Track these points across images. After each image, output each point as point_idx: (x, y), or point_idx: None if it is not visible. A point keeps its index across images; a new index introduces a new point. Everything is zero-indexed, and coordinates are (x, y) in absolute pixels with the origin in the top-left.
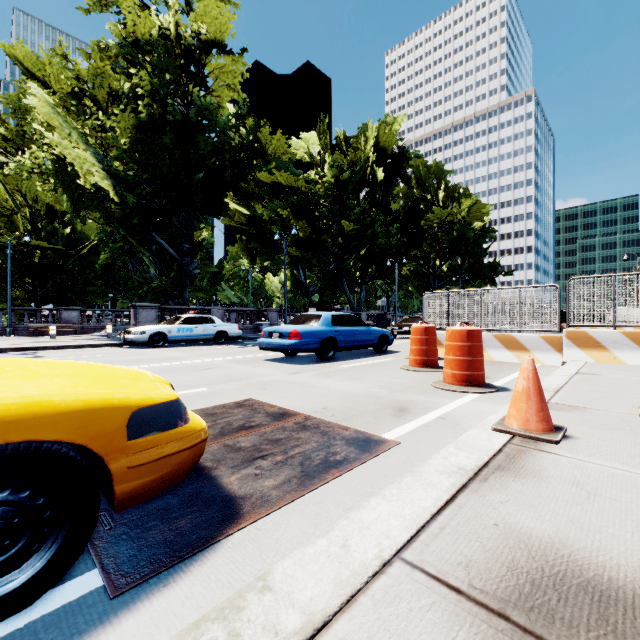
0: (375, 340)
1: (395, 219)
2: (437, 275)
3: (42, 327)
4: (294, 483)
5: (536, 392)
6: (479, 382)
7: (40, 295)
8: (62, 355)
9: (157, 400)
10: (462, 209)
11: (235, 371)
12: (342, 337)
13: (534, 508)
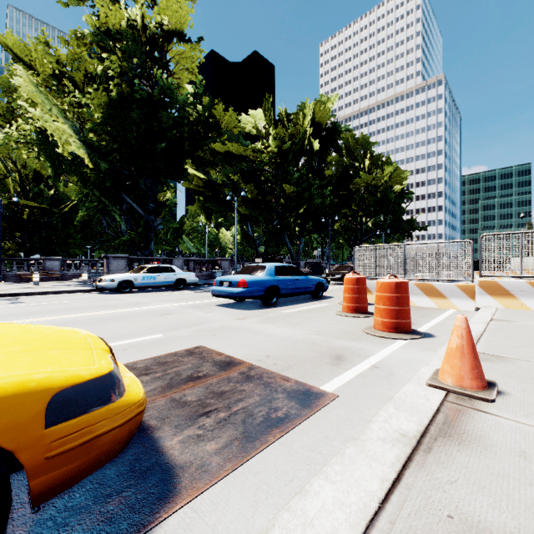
0: (312, 287)
1: (328, 183)
2: (363, 230)
3: (28, 274)
4: (235, 447)
5: (470, 350)
6: (406, 329)
7: (28, 247)
8: (40, 301)
9: (85, 377)
10: (385, 174)
11: (189, 317)
12: (284, 285)
13: (487, 491)
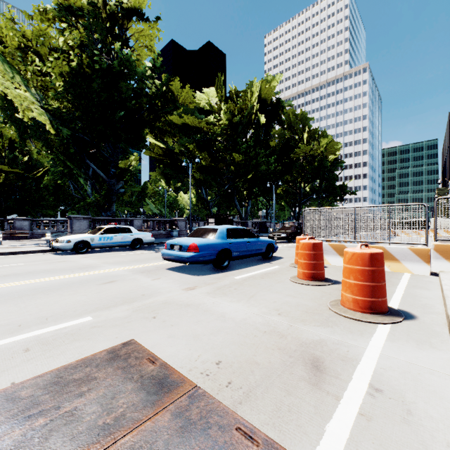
0: (263, 249)
1: (273, 152)
2: (302, 194)
3: None
4: None
5: None
6: (383, 309)
7: (3, 208)
8: None
9: None
10: (321, 146)
11: (134, 286)
12: (235, 248)
13: None
